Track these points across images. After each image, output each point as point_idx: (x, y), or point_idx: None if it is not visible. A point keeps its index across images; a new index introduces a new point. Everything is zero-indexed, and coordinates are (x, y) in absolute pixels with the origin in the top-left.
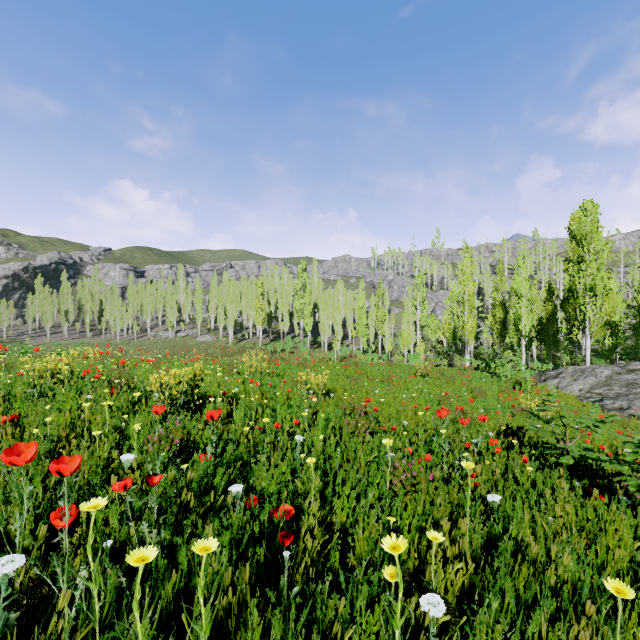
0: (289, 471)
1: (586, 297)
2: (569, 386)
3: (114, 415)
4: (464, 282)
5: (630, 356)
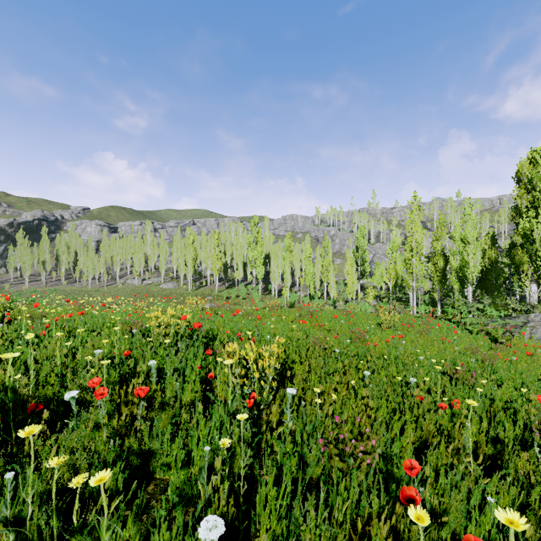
0: None
1: None
2: None
3: None
4: (412, 230)
5: None
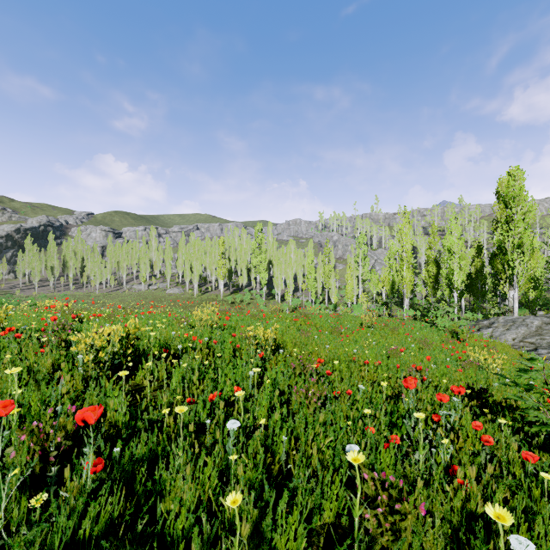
0: (216, 476)
1: (514, 254)
2: (502, 335)
3: (23, 383)
4: (403, 240)
5: (548, 307)
